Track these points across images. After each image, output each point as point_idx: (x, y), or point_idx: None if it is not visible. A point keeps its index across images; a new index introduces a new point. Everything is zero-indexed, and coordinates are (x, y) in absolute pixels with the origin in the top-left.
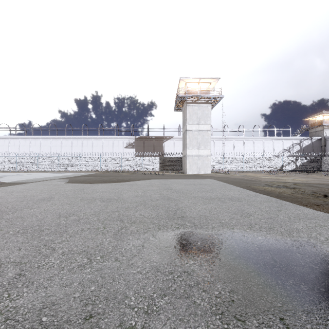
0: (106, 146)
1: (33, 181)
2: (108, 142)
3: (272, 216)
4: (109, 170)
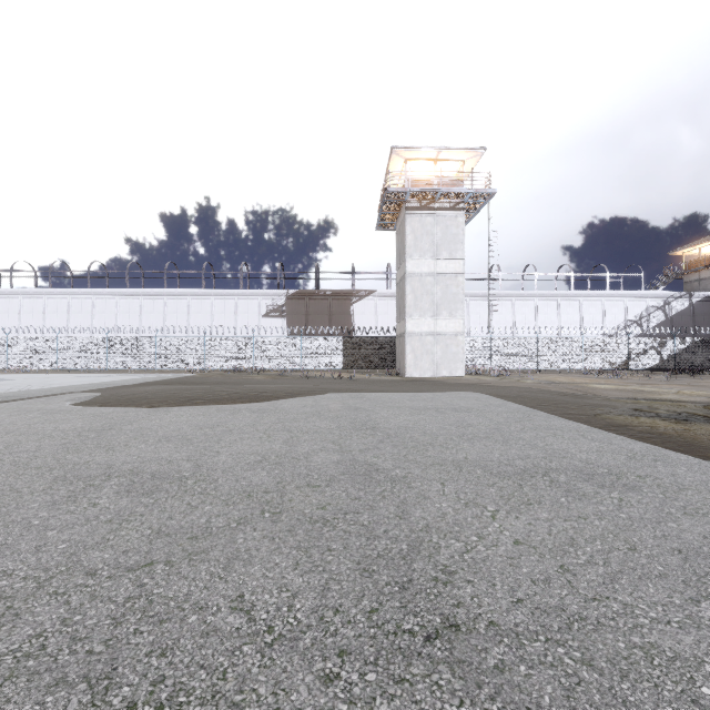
0: (221, 312)
1: (7, 399)
2: (225, 303)
3: None
4: (224, 368)
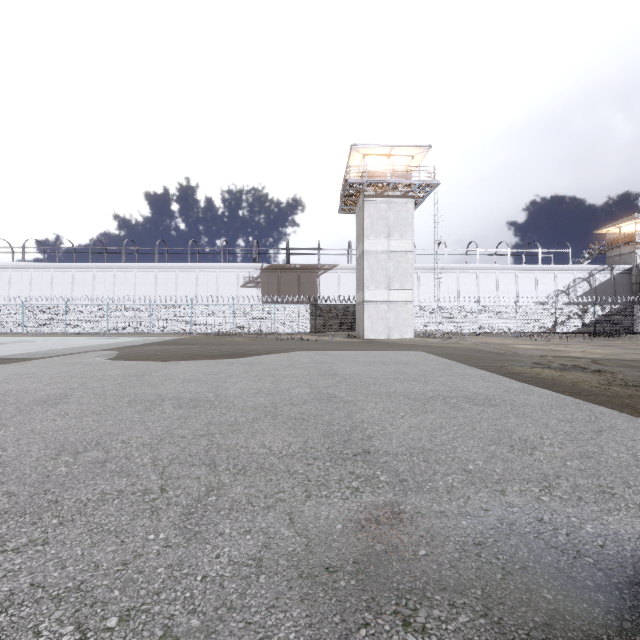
0: (204, 283)
1: (46, 356)
2: (208, 275)
3: (589, 450)
4: (209, 331)
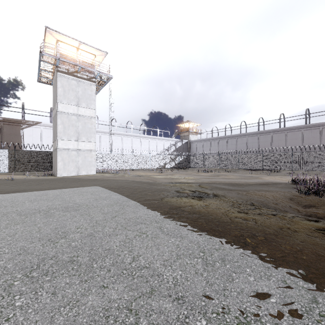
0: None
1: None
2: None
3: None
4: None
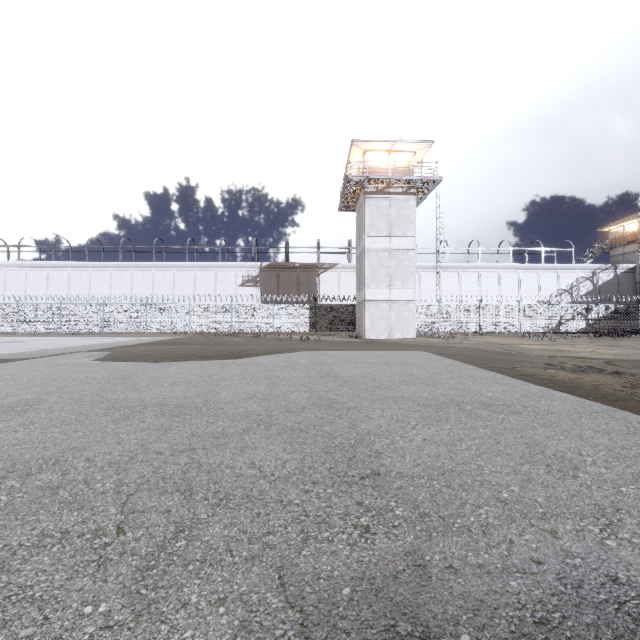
0: (202, 282)
1: (33, 356)
2: (206, 274)
3: None
4: (206, 331)
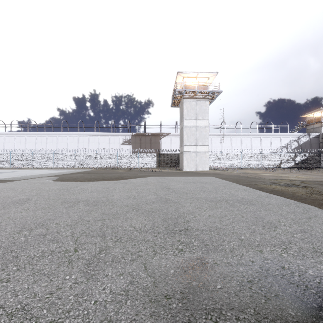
0: (102, 142)
1: (21, 179)
2: (105, 138)
3: (305, 228)
4: (105, 167)
